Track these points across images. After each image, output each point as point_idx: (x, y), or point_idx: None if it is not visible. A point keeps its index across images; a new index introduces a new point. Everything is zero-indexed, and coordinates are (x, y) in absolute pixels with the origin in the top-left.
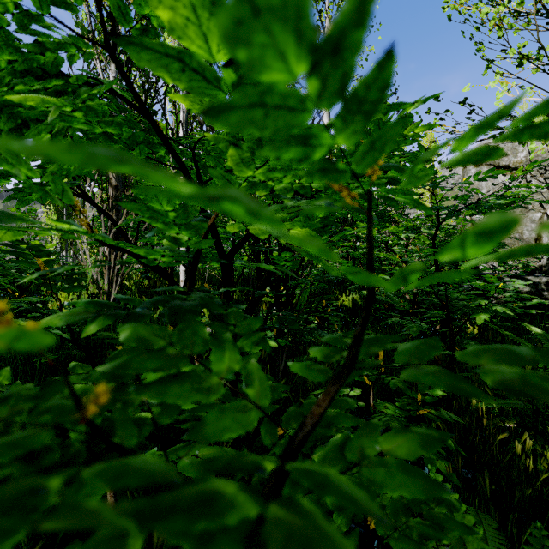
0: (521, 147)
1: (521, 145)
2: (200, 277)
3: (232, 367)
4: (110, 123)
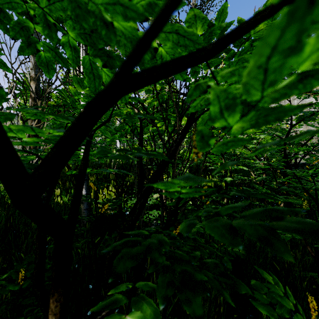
0: None
1: None
2: (108, 165)
3: None
4: None
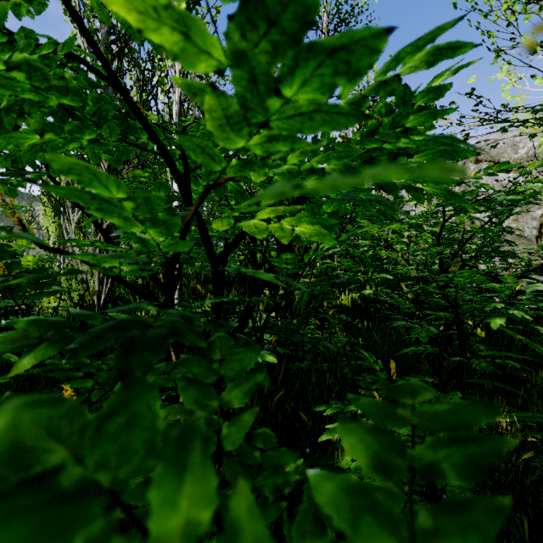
0: (522, 143)
1: (521, 141)
2: (196, 275)
3: (194, 521)
4: (65, 92)
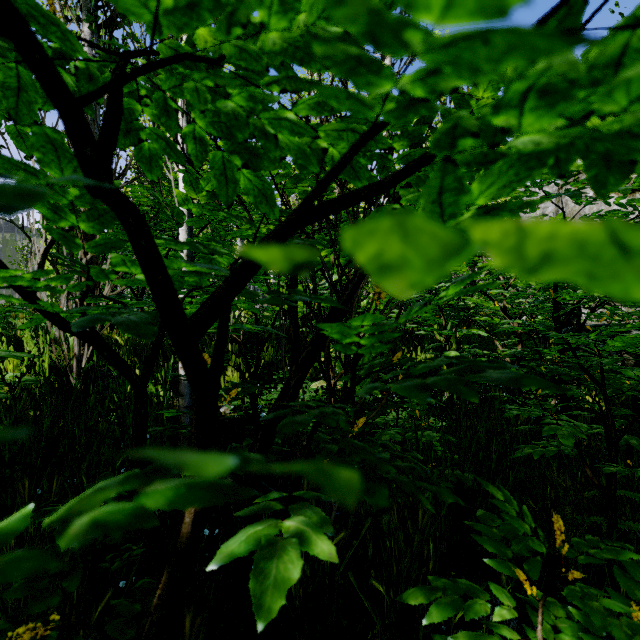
0: None
1: None
2: None
3: None
4: None
